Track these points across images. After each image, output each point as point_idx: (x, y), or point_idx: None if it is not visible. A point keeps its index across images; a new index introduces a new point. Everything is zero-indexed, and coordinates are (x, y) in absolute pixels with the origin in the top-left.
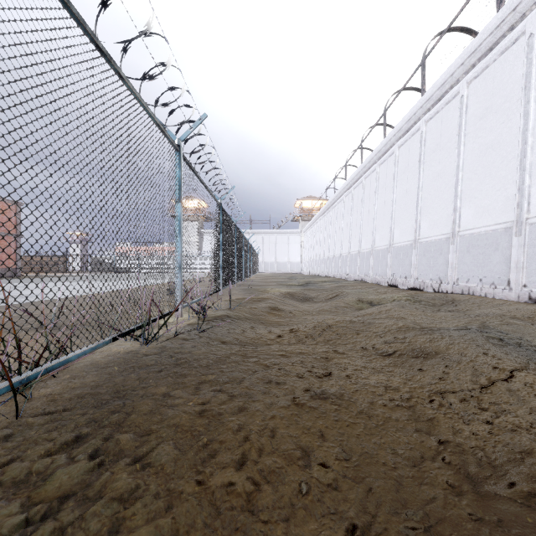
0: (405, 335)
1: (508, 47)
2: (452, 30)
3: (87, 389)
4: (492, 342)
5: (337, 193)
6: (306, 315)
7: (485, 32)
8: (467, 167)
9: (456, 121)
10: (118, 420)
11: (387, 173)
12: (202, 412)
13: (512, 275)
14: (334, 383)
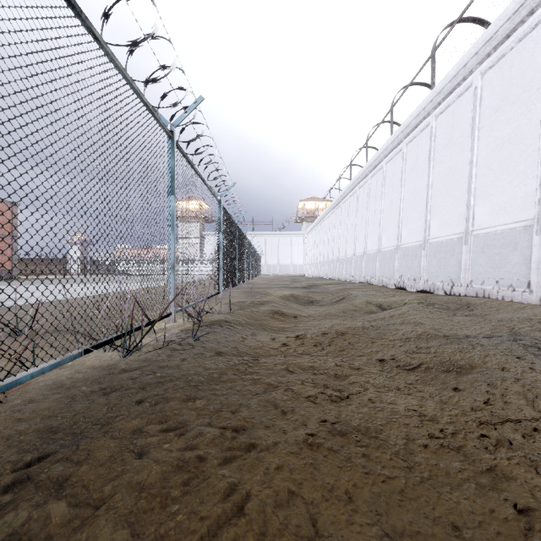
0: (429, 344)
1: (527, 33)
2: (463, 21)
3: (36, 421)
4: (532, 354)
5: (342, 194)
6: (313, 319)
7: (502, 18)
8: (482, 162)
9: (468, 114)
10: (61, 476)
11: (394, 172)
12: (181, 461)
13: (533, 276)
14: (355, 409)
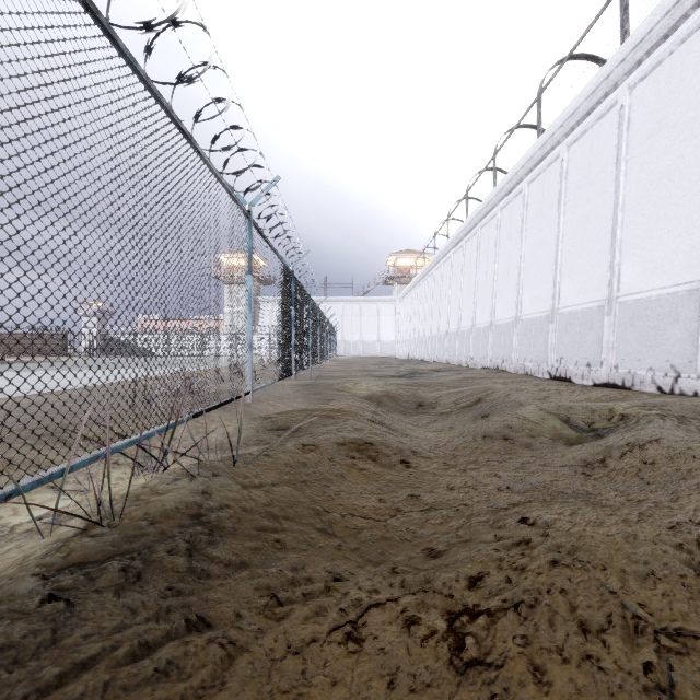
0: None
1: None
2: None
3: None
4: None
5: (453, 238)
6: (448, 468)
7: None
8: None
9: None
10: None
11: (544, 194)
12: None
13: None
14: None
